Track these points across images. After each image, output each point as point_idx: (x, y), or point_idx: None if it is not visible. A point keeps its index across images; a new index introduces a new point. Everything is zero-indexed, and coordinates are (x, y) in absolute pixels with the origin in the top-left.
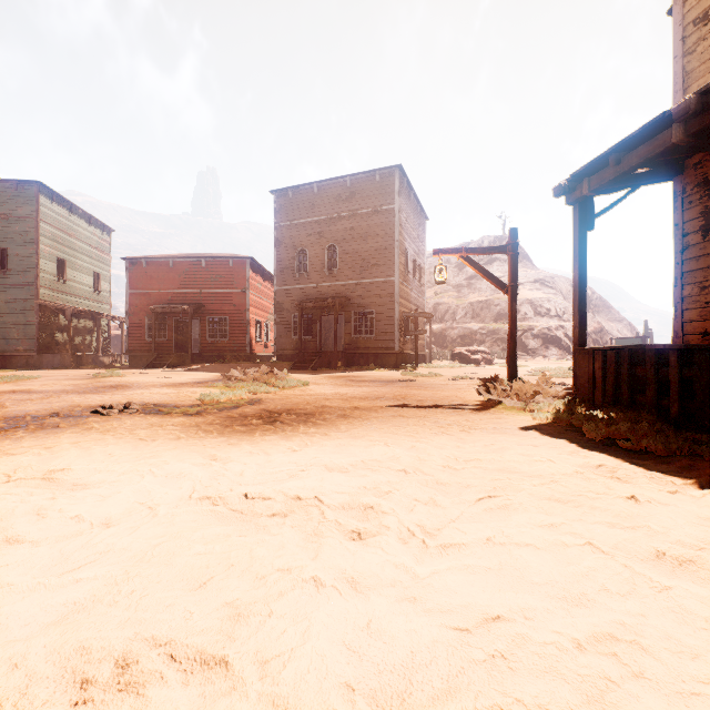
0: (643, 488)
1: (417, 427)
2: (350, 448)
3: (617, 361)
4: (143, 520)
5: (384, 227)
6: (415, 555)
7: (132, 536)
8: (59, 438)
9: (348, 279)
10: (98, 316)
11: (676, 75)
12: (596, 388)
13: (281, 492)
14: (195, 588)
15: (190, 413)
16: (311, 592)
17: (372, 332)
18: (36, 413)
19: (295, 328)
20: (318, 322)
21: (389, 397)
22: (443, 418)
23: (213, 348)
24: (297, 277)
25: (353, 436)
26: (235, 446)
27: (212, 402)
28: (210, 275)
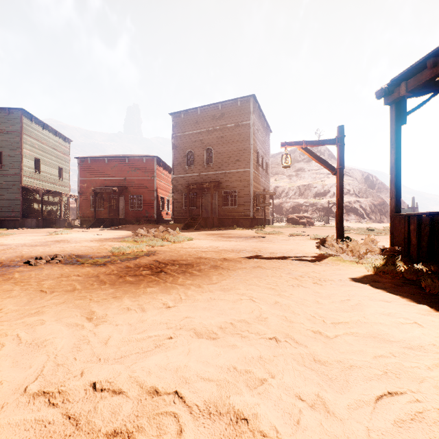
0: None
1: (275, 279)
2: (219, 304)
3: (431, 224)
4: None
5: (243, 136)
6: None
7: None
8: None
9: (220, 169)
10: (60, 195)
11: None
12: (411, 245)
13: (136, 381)
14: None
15: (98, 263)
16: None
17: (235, 204)
18: None
19: (185, 202)
20: (200, 198)
21: (249, 250)
22: (294, 269)
23: (133, 215)
24: (187, 169)
25: (222, 288)
26: (118, 300)
27: (119, 253)
28: (131, 168)
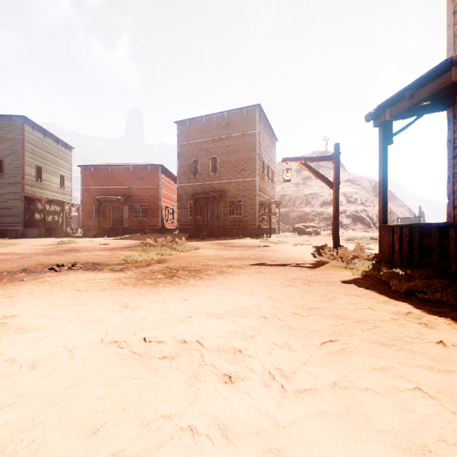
0: (447, 333)
1: (272, 281)
2: (224, 298)
3: (410, 234)
4: (62, 362)
5: (249, 145)
6: (276, 399)
7: (49, 378)
8: (20, 289)
9: (225, 179)
10: (62, 203)
11: (449, 38)
12: (395, 253)
13: (171, 336)
14: (89, 435)
15: (116, 269)
16: (187, 441)
17: (241, 213)
18: (11, 269)
19: (191, 211)
20: (206, 207)
21: (252, 258)
22: (290, 274)
23: (137, 224)
24: (192, 178)
25: (227, 288)
26: (143, 296)
27: (132, 261)
28: (135, 177)
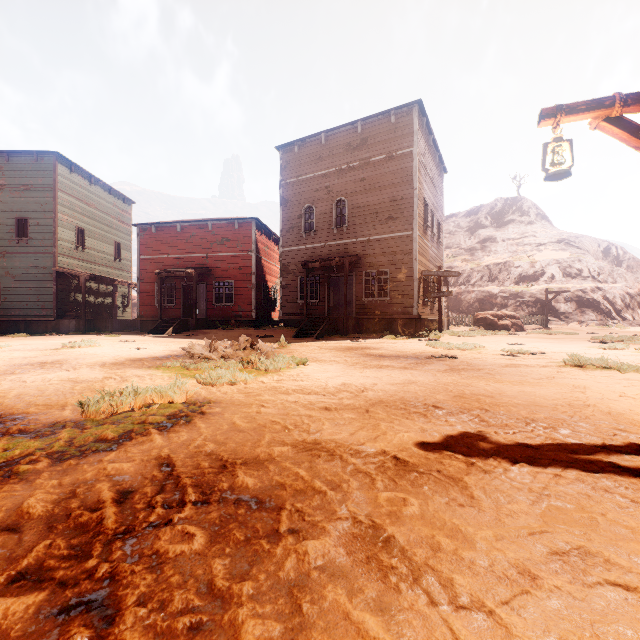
0: None
1: None
2: None
3: None
4: None
5: (400, 175)
6: None
7: None
8: None
9: (359, 235)
10: (113, 283)
11: None
12: None
13: None
14: None
15: None
16: None
17: (386, 294)
18: None
19: (301, 292)
20: (326, 284)
21: (451, 405)
22: None
23: (219, 314)
24: (304, 237)
25: None
26: None
27: (97, 416)
28: (216, 239)
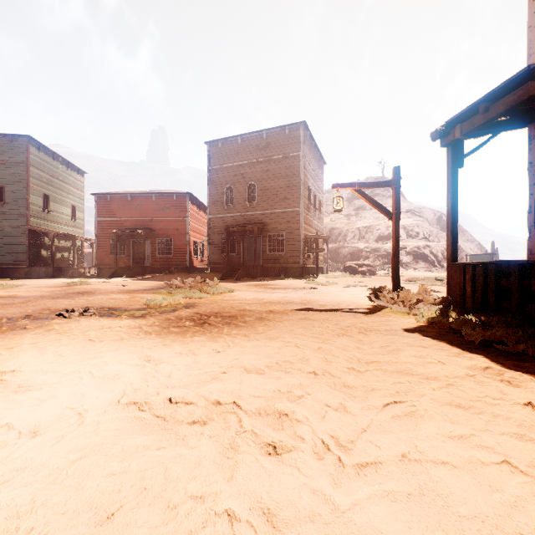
0: None
1: (322, 329)
2: (265, 349)
3: (485, 273)
4: (69, 429)
5: (292, 170)
6: (332, 475)
7: (53, 449)
8: (22, 339)
9: (265, 209)
10: (74, 238)
11: (530, 42)
12: (466, 296)
13: (202, 396)
14: (102, 521)
15: (136, 315)
16: (223, 530)
17: (282, 250)
18: (12, 315)
19: (224, 247)
20: (242, 242)
21: (297, 302)
22: (342, 321)
23: (161, 263)
24: (225, 208)
25: (268, 337)
26: (168, 347)
27: (155, 306)
28: (159, 207)
